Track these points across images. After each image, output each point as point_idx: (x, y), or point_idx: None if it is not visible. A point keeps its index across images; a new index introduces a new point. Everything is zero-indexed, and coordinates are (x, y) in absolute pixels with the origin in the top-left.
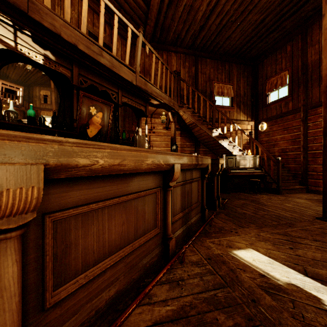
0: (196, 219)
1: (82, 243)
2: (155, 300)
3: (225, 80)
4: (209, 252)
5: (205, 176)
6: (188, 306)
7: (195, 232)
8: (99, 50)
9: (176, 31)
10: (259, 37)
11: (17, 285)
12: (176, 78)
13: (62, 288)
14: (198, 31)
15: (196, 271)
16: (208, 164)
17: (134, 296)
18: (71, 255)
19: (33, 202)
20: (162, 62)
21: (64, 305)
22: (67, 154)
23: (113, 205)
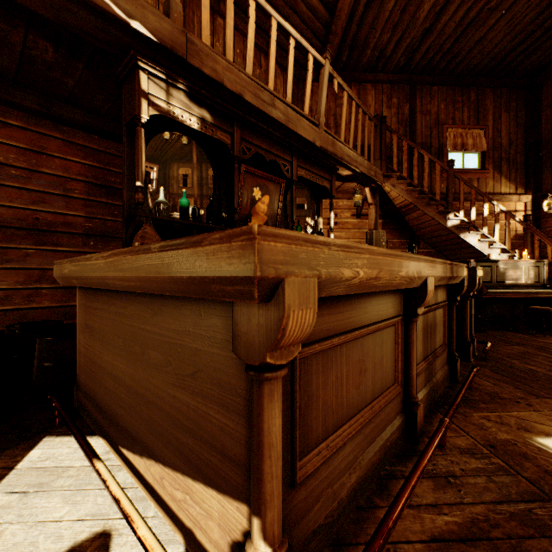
0: (443, 376)
1: (321, 397)
2: (417, 502)
3: (469, 122)
4: (487, 434)
5: (457, 298)
6: (484, 522)
7: (455, 397)
8: (271, 97)
9: (377, 45)
10: (547, 29)
11: (281, 444)
12: (379, 127)
13: (306, 459)
14: (419, 39)
15: (474, 464)
16: (463, 278)
17: (378, 489)
18: (312, 412)
19: (307, 330)
20: (358, 102)
21: (308, 485)
22: (334, 262)
23: (350, 342)
